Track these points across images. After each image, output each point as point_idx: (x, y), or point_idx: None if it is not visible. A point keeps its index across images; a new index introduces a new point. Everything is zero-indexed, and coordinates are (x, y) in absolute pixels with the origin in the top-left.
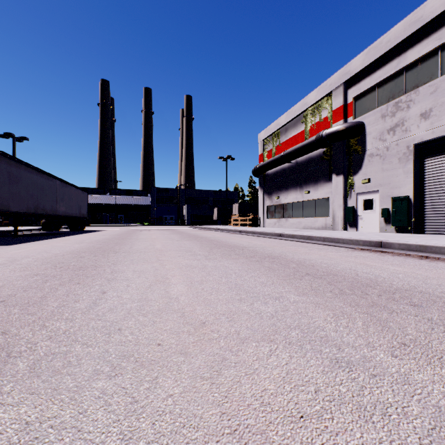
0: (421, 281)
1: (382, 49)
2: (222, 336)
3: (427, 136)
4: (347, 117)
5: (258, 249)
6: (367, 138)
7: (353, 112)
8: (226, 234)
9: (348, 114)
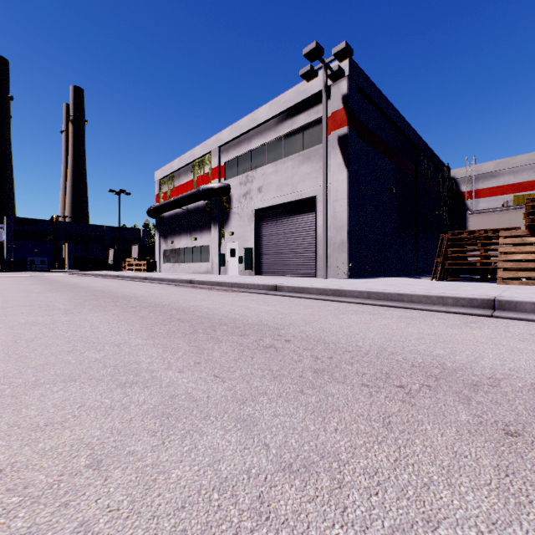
0: (149, 294)
1: (239, 131)
2: (4, 307)
3: (261, 205)
4: (221, 178)
5: (99, 288)
6: (232, 199)
7: (225, 174)
8: (99, 279)
9: (221, 175)
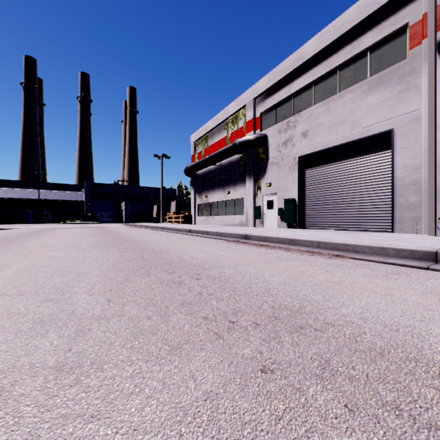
0: (215, 260)
1: (278, 76)
2: None
3: (306, 151)
4: (256, 129)
5: (147, 243)
6: (269, 149)
7: (260, 125)
8: (147, 231)
9: (257, 126)
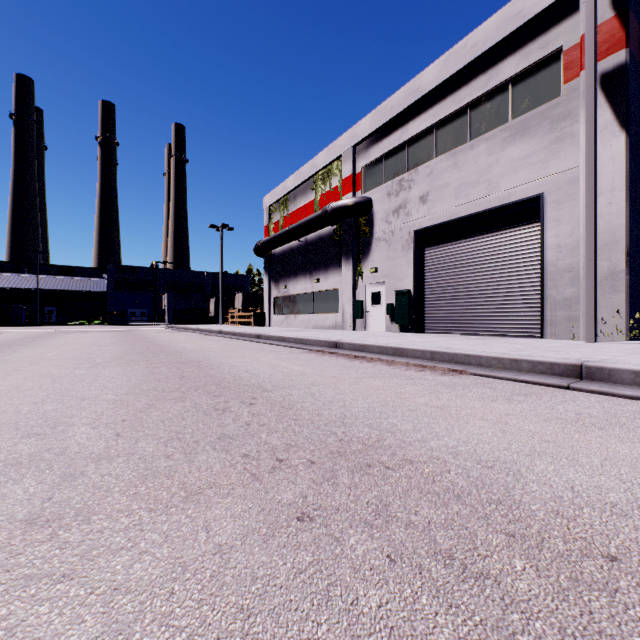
0: (284, 378)
1: (387, 115)
2: None
3: (425, 223)
4: (356, 190)
5: (193, 354)
6: (375, 219)
7: (362, 184)
8: (197, 337)
9: (357, 186)
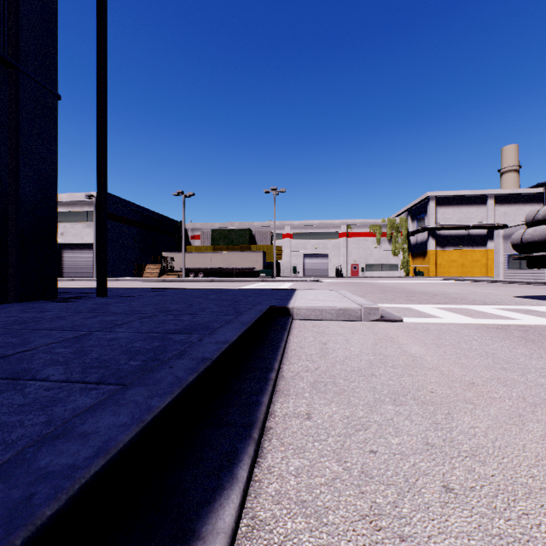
0: None
1: None
2: None
3: (63, 242)
4: None
5: None
6: None
7: None
8: None
9: None
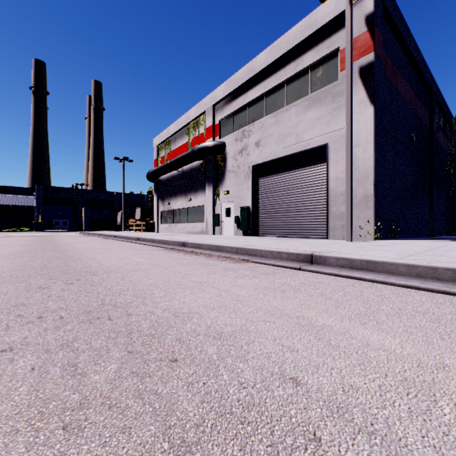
0: (120, 266)
1: (234, 85)
2: None
3: (259, 161)
4: (216, 136)
5: (75, 251)
6: (227, 156)
7: (219, 132)
8: (95, 239)
9: (216, 133)
